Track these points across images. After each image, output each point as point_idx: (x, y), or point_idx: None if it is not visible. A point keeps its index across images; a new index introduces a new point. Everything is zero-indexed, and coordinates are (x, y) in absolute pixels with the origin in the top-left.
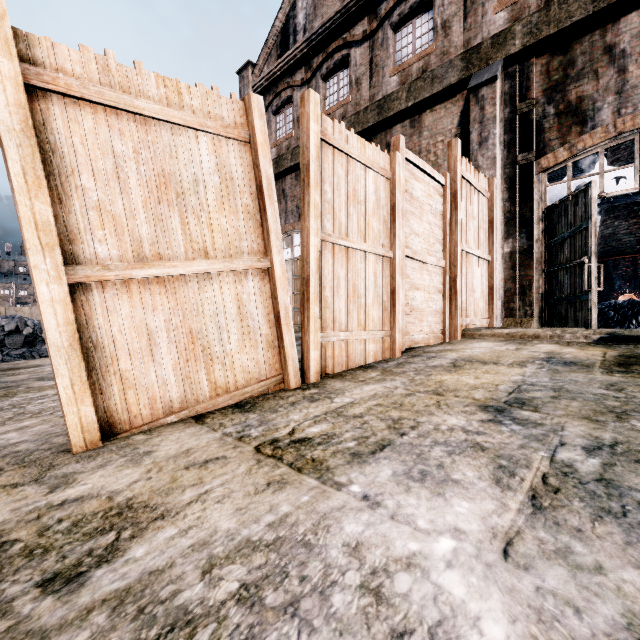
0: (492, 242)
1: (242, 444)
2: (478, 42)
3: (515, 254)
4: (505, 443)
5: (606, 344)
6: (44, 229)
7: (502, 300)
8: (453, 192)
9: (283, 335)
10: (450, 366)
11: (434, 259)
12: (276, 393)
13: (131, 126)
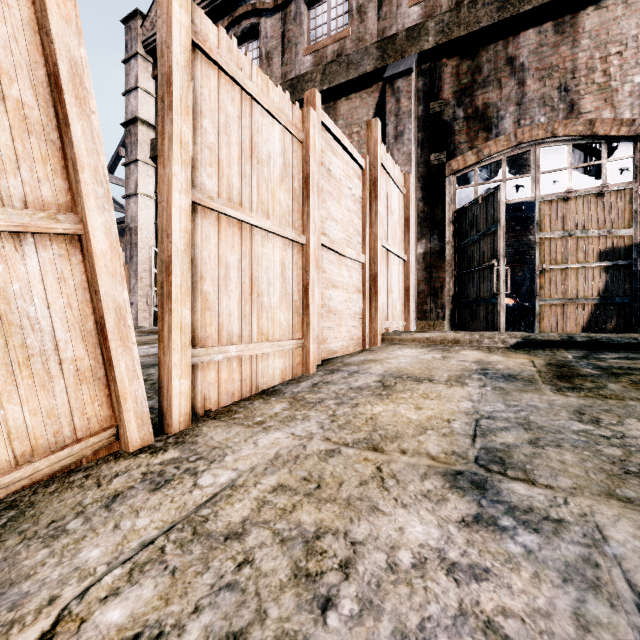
0: (408, 241)
1: None
2: (393, 33)
3: (428, 255)
4: (543, 613)
5: (524, 349)
6: None
7: (416, 302)
8: (373, 179)
9: (112, 359)
10: (379, 387)
11: (354, 252)
12: (95, 467)
13: None
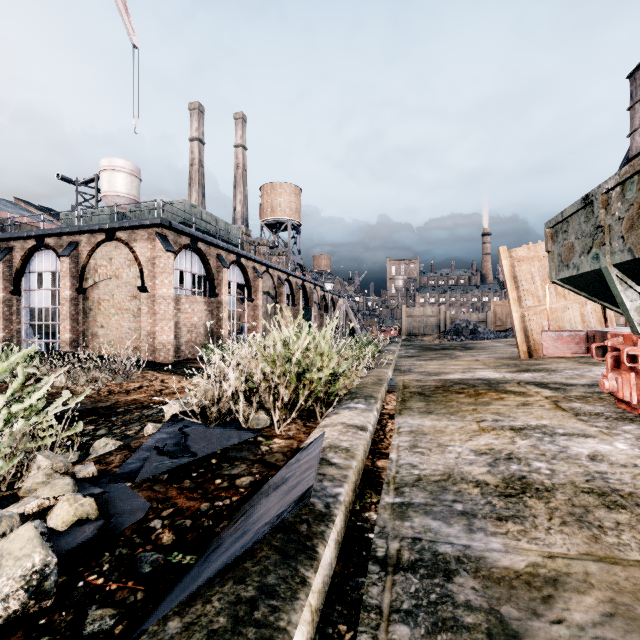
0: None
1: (574, 361)
2: None
3: None
4: None
5: None
6: (514, 299)
7: None
8: None
9: None
10: None
11: None
12: None
13: (536, 262)
